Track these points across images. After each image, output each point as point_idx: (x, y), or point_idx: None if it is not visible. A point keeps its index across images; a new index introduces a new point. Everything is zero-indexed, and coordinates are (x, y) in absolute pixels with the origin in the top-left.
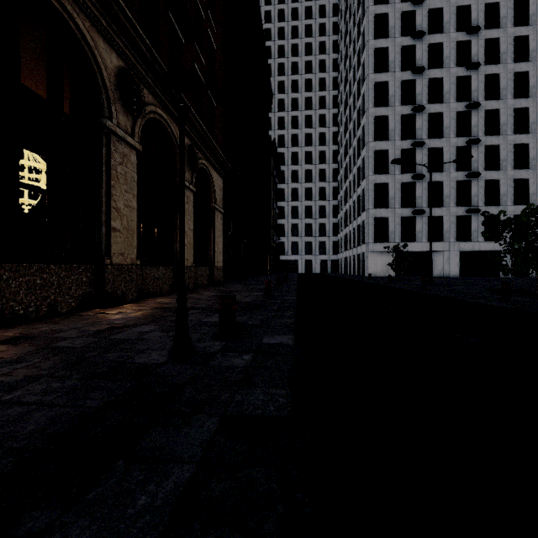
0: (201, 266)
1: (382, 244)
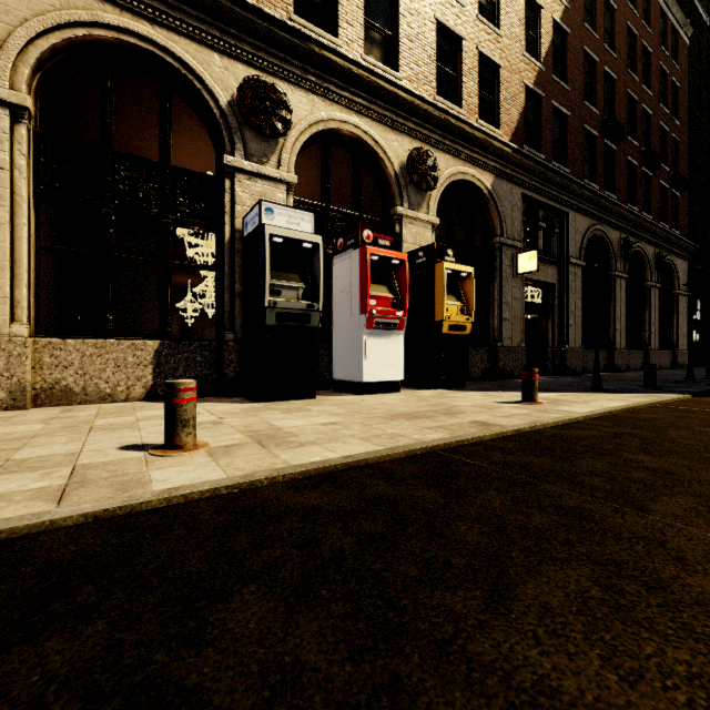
0: (663, 349)
1: None
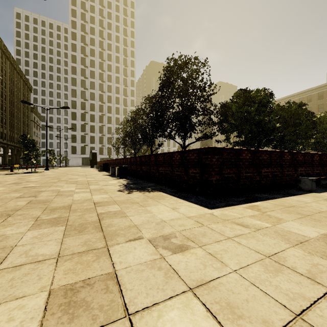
0: None
1: (74, 155)
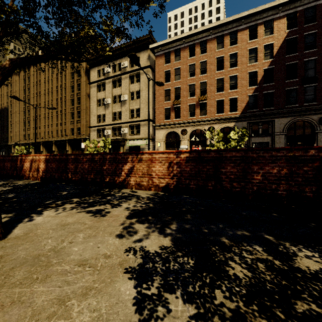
0: None
1: None
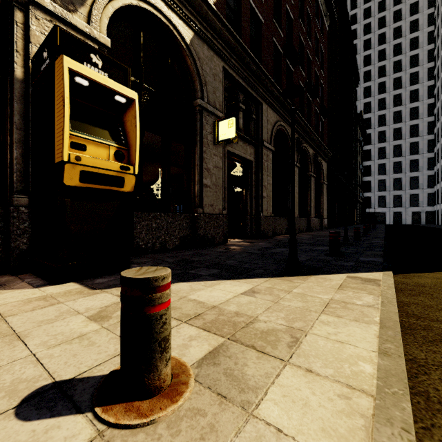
0: (316, 218)
1: None
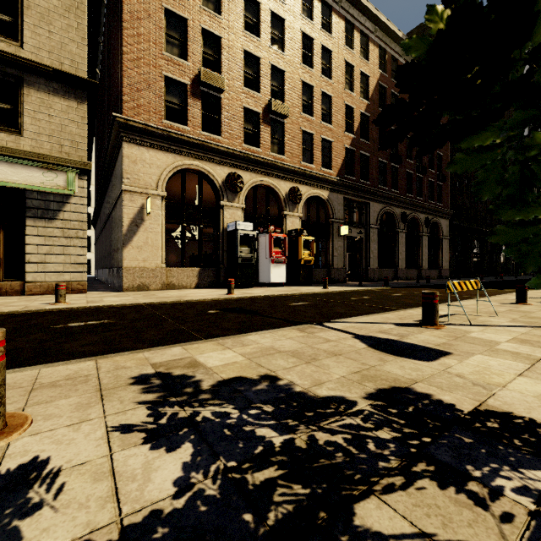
0: (433, 268)
1: None
